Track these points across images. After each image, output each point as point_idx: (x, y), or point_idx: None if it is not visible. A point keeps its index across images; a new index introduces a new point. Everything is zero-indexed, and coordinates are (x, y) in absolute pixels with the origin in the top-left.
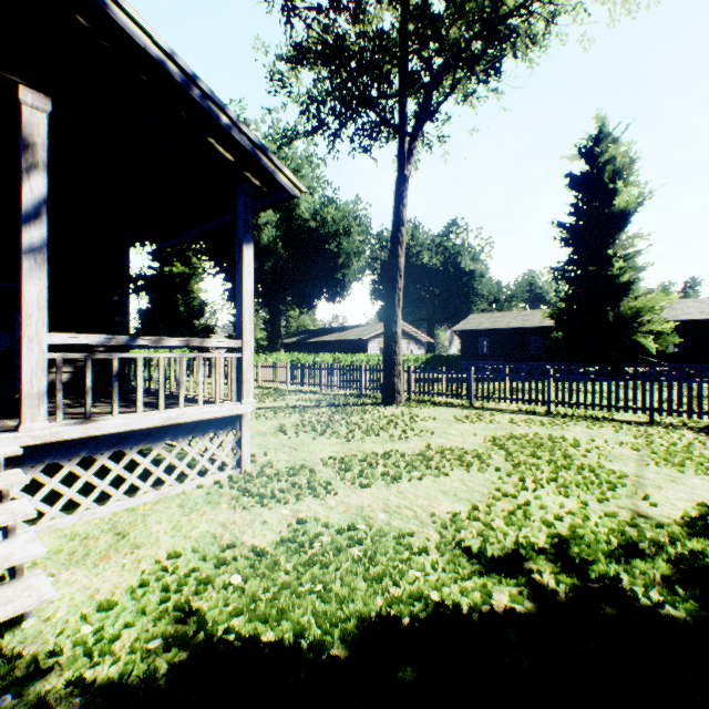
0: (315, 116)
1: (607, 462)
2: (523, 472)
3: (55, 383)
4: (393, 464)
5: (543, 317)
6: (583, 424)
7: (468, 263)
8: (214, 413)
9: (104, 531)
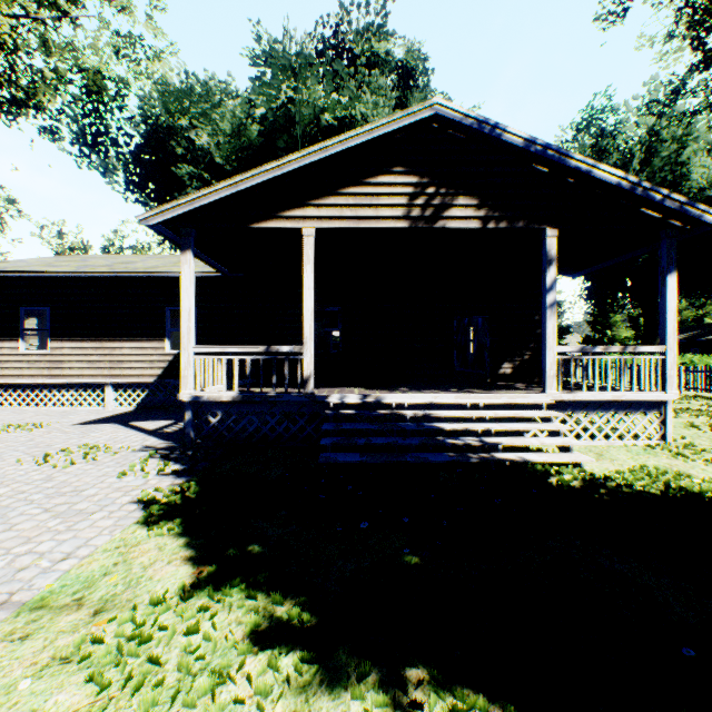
0: None
1: None
2: None
3: (504, 374)
4: None
5: None
6: None
7: None
8: (644, 397)
9: (586, 451)
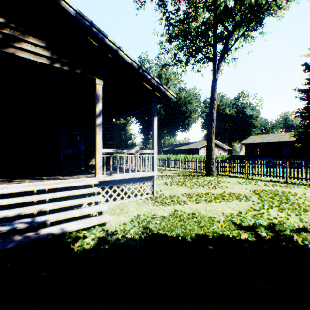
0: (177, 60)
1: (308, 202)
2: (264, 203)
3: (92, 164)
4: (209, 197)
5: (289, 136)
6: (302, 187)
7: (249, 111)
8: (145, 175)
9: (117, 208)
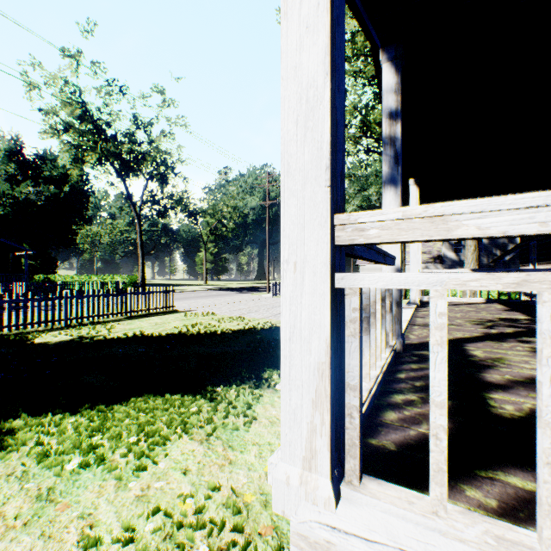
0: None
1: None
2: None
3: None
4: None
5: None
6: None
7: None
8: None
9: None
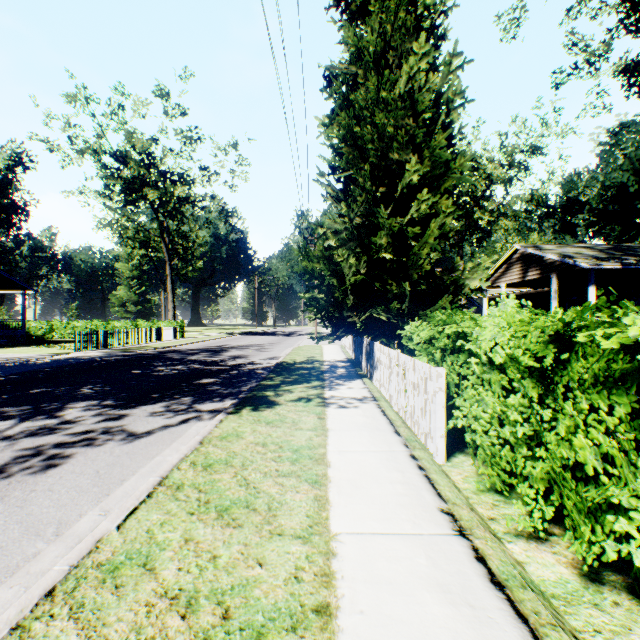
0: None
1: None
2: None
3: None
4: None
5: None
6: None
7: None
8: None
9: None
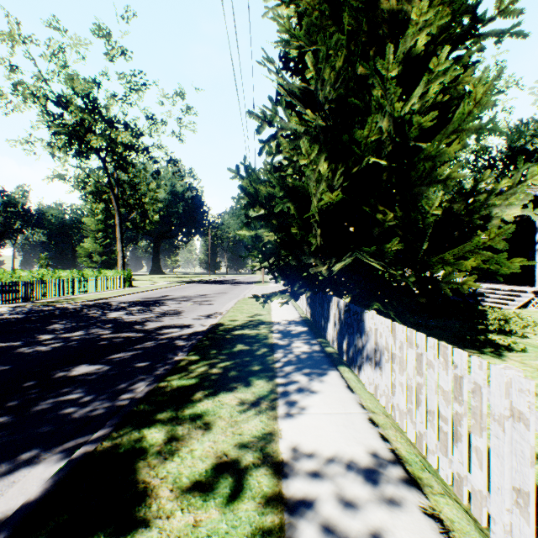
0: None
1: None
2: None
3: None
4: None
5: None
6: None
7: None
8: None
9: None
